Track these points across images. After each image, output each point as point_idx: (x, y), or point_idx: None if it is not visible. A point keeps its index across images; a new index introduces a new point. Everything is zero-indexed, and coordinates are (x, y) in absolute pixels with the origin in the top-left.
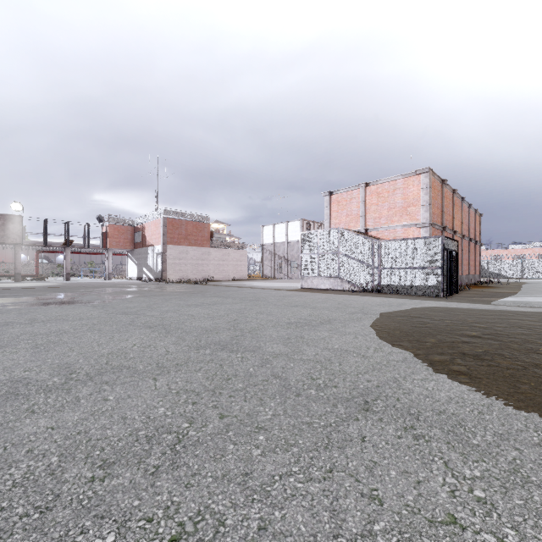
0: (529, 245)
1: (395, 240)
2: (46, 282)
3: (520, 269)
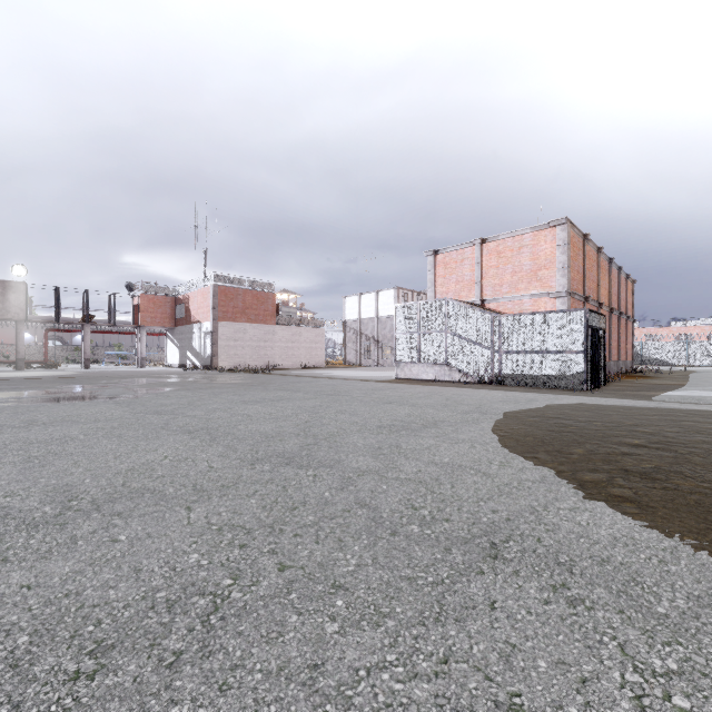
0: (697, 321)
1: (521, 315)
2: (58, 370)
3: (685, 354)
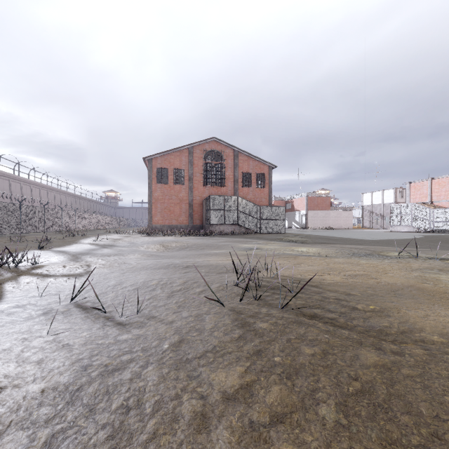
0: None
1: (441, 209)
2: None
3: None
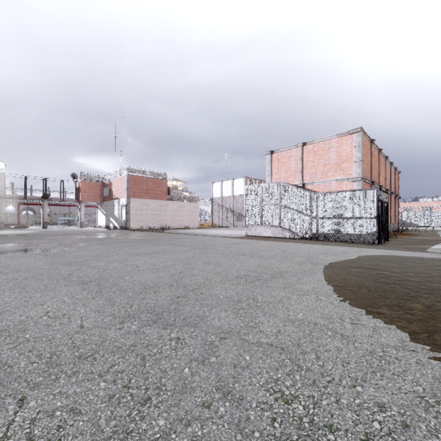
0: (436, 198)
1: (331, 193)
2: (25, 230)
3: (429, 219)
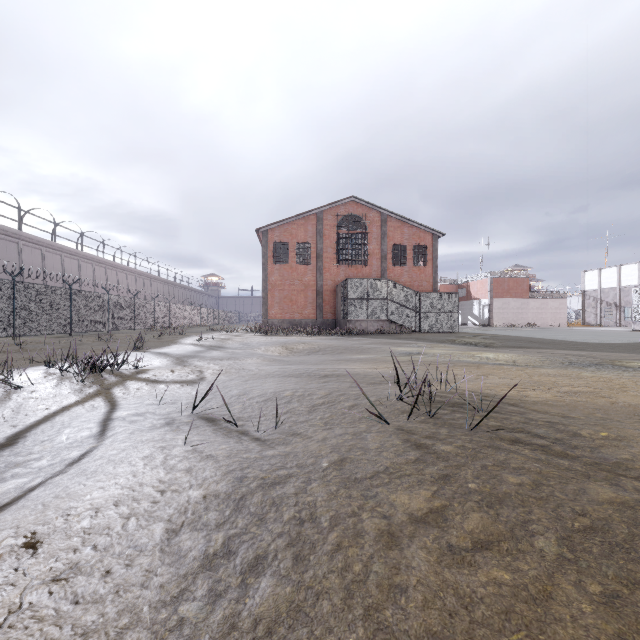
0: None
1: None
2: None
3: None
